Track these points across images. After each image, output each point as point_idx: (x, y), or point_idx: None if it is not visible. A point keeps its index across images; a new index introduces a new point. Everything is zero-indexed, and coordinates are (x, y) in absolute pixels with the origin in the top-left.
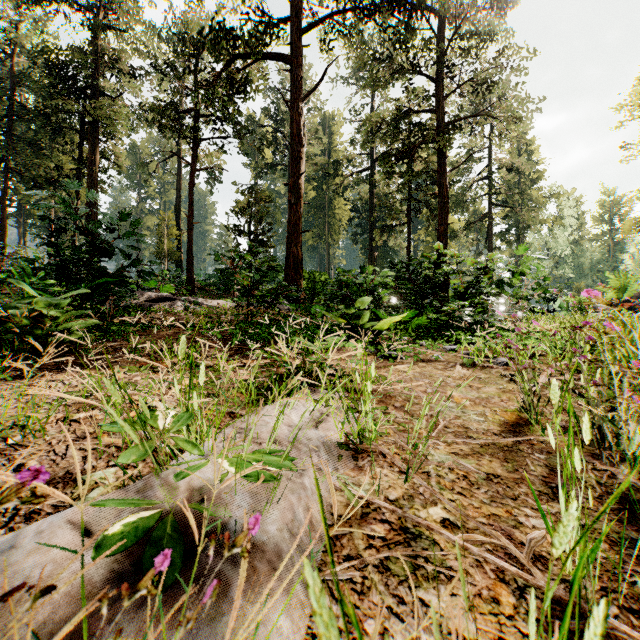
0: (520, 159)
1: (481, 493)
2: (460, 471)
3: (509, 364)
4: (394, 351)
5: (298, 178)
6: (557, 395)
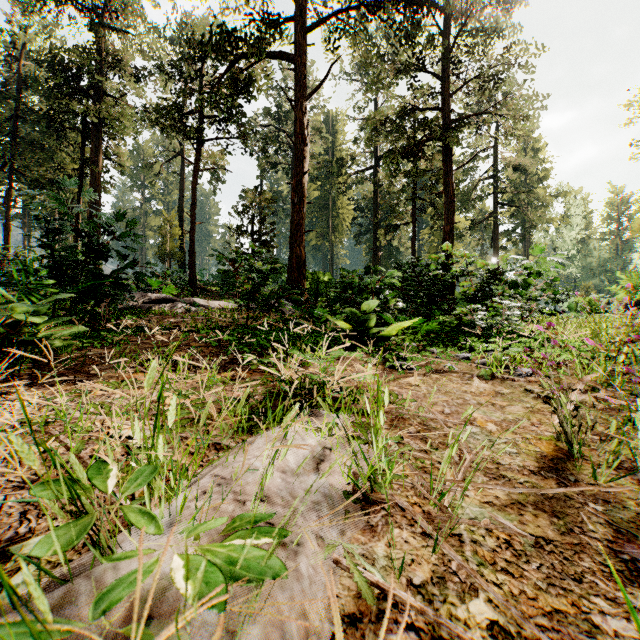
0: (527, 157)
1: (533, 570)
2: (500, 533)
3: (544, 384)
4: (403, 360)
5: (301, 177)
6: None
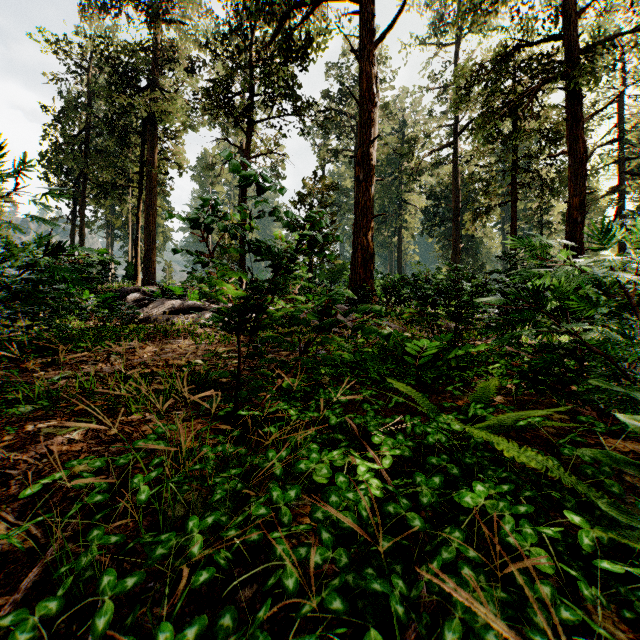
0: None
1: None
2: None
3: None
4: None
5: (368, 146)
6: None
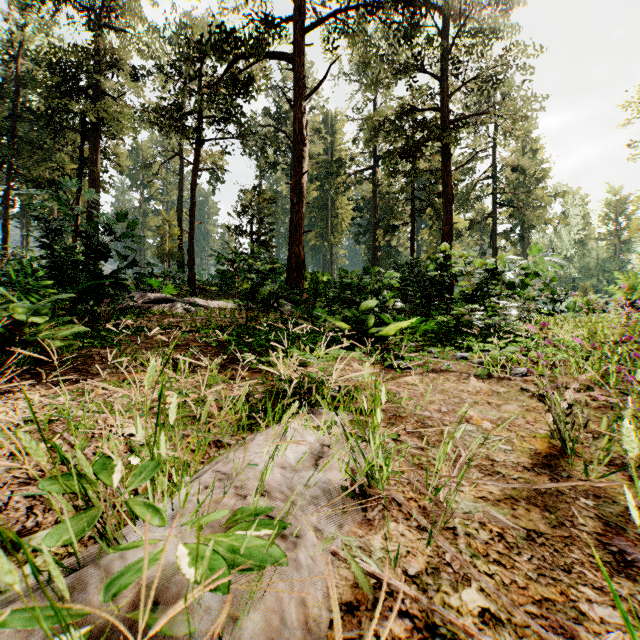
0: (525, 158)
1: (524, 561)
2: (493, 527)
3: (538, 383)
4: (401, 359)
5: (300, 177)
6: (632, 445)
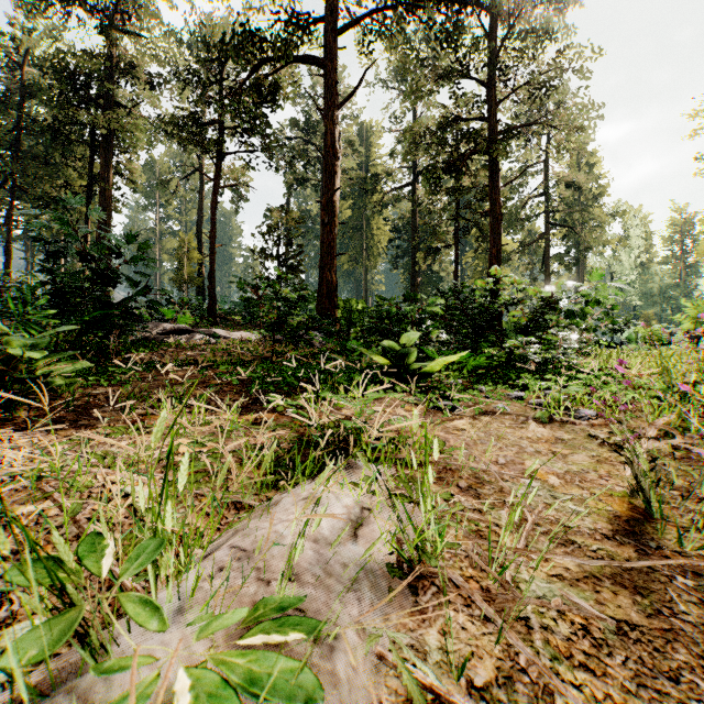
0: (581, 173)
1: (618, 665)
2: (575, 616)
3: (616, 431)
4: (448, 399)
5: (332, 194)
6: None
